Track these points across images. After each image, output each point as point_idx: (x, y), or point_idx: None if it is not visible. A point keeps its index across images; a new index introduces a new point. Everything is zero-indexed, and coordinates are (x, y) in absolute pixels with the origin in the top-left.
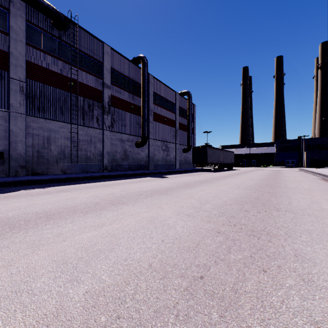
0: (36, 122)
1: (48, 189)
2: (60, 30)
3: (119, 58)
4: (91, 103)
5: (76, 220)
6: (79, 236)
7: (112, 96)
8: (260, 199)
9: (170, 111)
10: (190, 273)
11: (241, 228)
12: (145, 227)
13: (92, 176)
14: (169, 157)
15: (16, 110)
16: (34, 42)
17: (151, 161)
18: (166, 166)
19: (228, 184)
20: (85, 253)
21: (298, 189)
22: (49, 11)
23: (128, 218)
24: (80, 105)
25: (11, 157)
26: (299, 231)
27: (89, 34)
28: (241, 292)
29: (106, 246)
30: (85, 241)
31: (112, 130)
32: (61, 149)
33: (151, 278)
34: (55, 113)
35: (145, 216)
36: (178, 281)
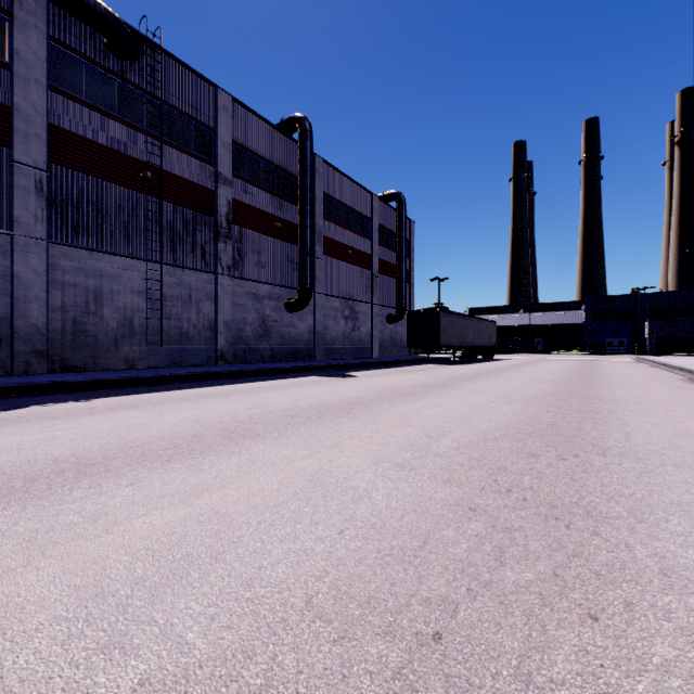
0: (71, 257)
1: (93, 403)
2: (123, 59)
3: (250, 120)
4: (191, 217)
5: (142, 478)
6: (144, 520)
7: (236, 202)
8: (559, 427)
9: (361, 236)
10: (408, 625)
11: (524, 499)
12: (301, 495)
13: (191, 374)
14: (359, 332)
15: (27, 231)
16: (65, 84)
17: (320, 342)
18: (352, 353)
19: (487, 391)
20: (152, 566)
21: (641, 403)
22: (100, 17)
23: (264, 472)
24: (166, 221)
25: (16, 333)
26: (661, 507)
27: (186, 69)
28: (541, 682)
29: (205, 546)
30: (156, 533)
31: (236, 276)
32: (125, 316)
33: (310, 639)
34: (112, 237)
35: (302, 468)
36: (379, 647)
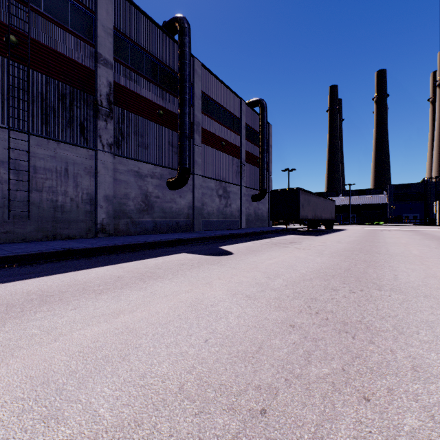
0: None
1: None
2: None
3: (133, 13)
4: (68, 92)
5: None
6: None
7: (118, 85)
8: None
9: (232, 131)
10: None
11: None
12: None
13: (26, 254)
14: (230, 208)
15: None
16: None
17: (199, 216)
18: (225, 225)
19: None
20: None
21: None
22: None
23: None
24: (36, 91)
25: None
26: None
27: None
28: None
29: None
30: None
31: (117, 153)
32: None
33: None
34: None
35: None
36: None
